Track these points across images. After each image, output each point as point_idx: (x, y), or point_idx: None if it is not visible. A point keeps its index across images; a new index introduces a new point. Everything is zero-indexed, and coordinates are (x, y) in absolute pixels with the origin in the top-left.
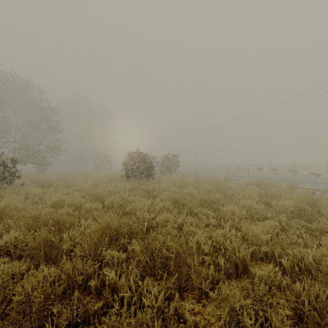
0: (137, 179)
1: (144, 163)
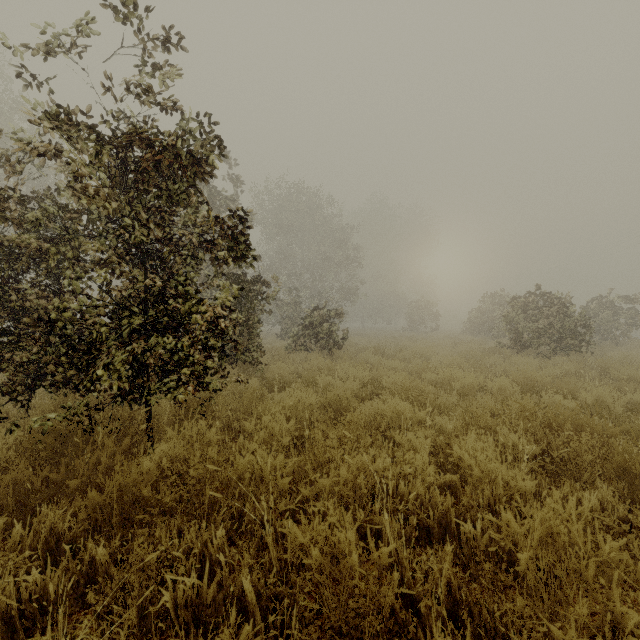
0: (540, 352)
1: (564, 316)
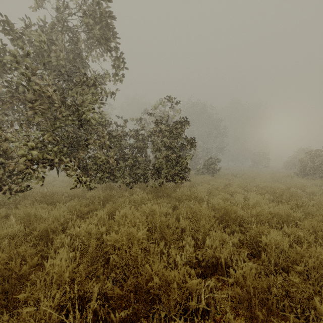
0: (315, 177)
1: None
